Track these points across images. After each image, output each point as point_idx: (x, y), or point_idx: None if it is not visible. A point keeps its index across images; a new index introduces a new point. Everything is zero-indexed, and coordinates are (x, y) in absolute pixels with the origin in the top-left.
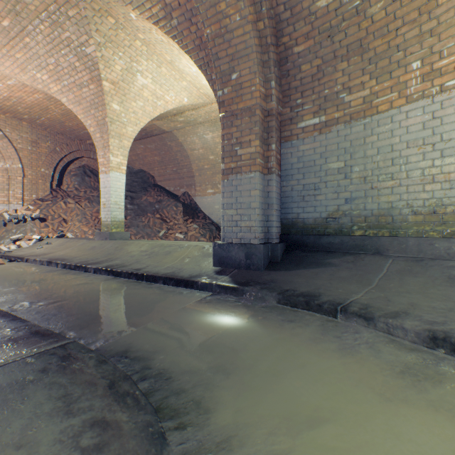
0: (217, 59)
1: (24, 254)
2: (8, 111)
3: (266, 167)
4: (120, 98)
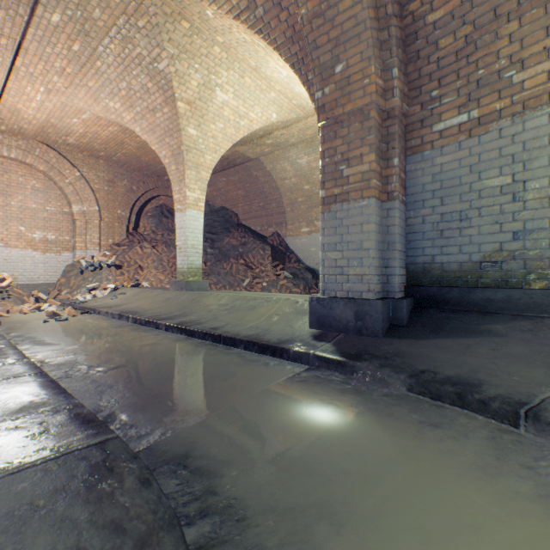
0: (315, 48)
1: (97, 305)
2: (85, 150)
3: (384, 191)
4: (197, 121)
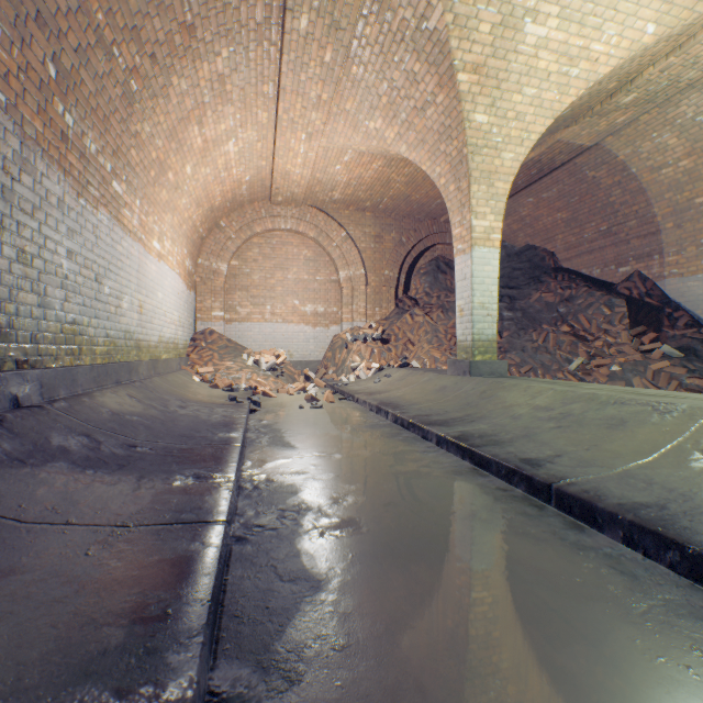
0: None
1: (357, 390)
2: (350, 204)
3: None
4: (488, 97)
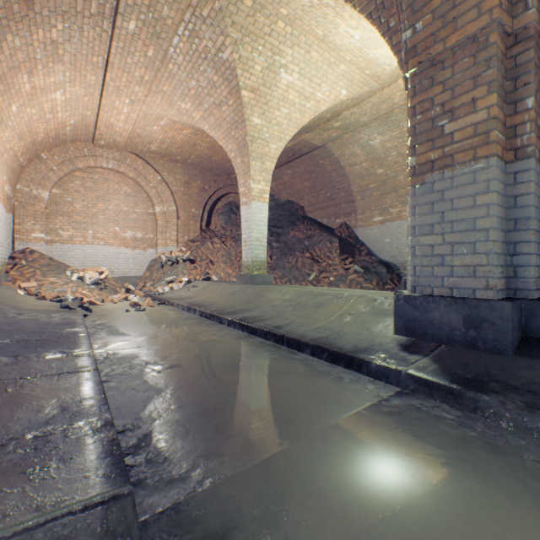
0: None
1: (172, 297)
2: (165, 155)
3: (509, 147)
4: (261, 108)
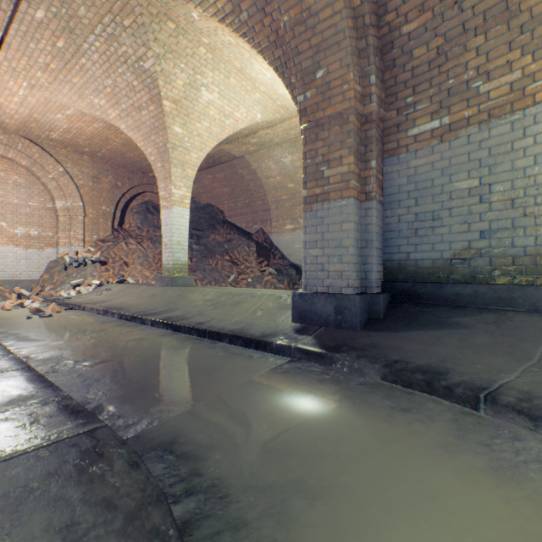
0: (298, 54)
1: (82, 302)
2: (69, 145)
3: (362, 191)
4: (183, 119)
